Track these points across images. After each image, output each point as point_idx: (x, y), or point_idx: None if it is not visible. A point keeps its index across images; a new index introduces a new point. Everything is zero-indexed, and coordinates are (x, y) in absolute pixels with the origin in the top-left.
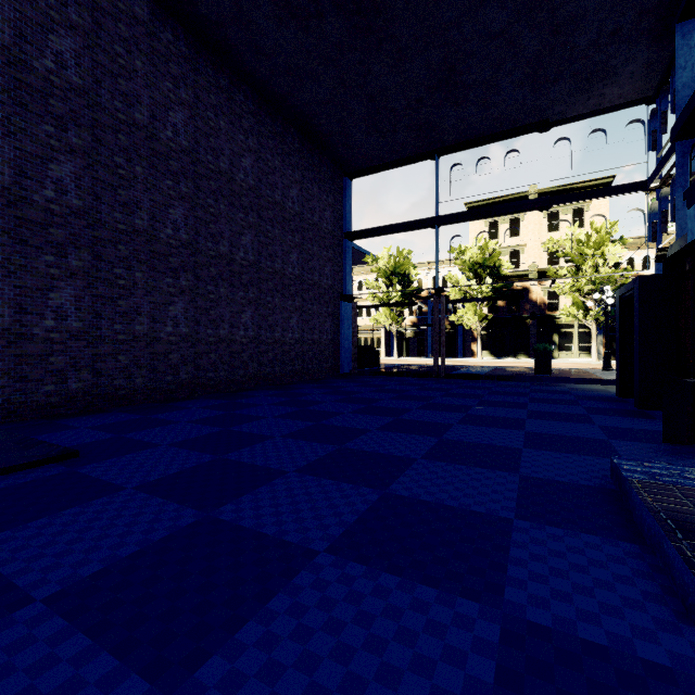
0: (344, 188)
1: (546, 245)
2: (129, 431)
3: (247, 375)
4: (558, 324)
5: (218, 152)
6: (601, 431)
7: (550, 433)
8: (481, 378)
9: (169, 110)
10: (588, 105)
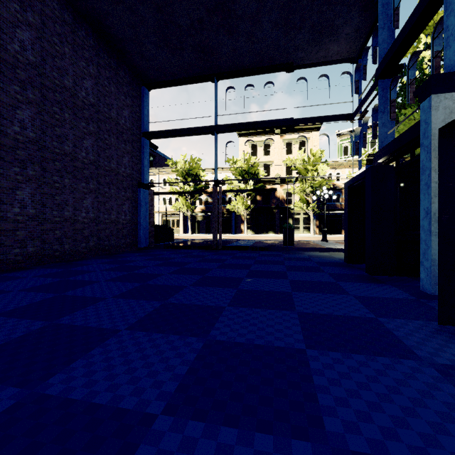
0: (142, 95)
1: (286, 162)
2: None
3: (24, 253)
4: (292, 212)
5: None
6: (361, 305)
7: (321, 313)
8: (248, 249)
9: None
10: (318, 56)
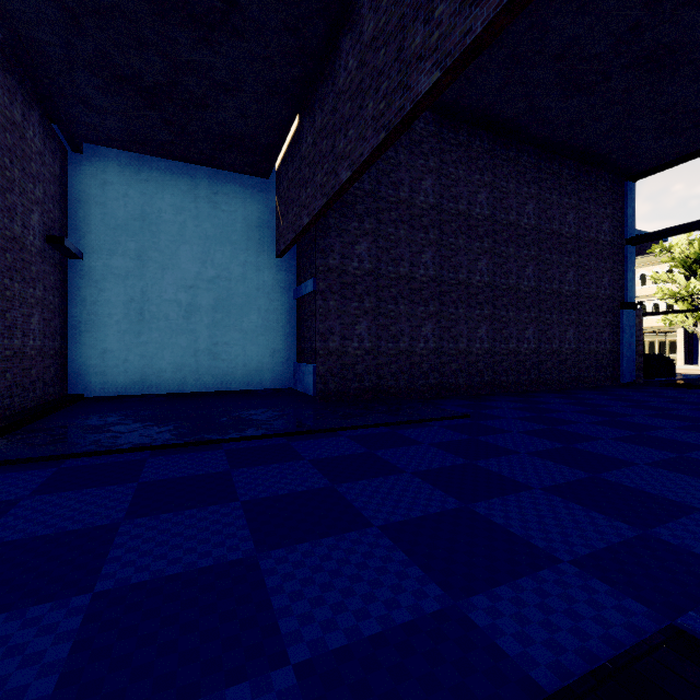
0: (625, 193)
1: None
2: (479, 409)
3: (529, 379)
4: None
5: (508, 209)
6: None
7: None
8: None
9: (478, 194)
10: None
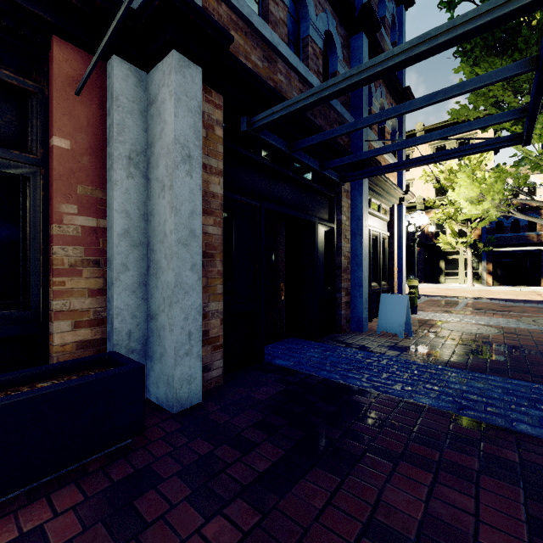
0: None
1: (420, 178)
2: None
3: None
4: (444, 251)
5: None
6: None
7: None
8: None
9: None
10: None
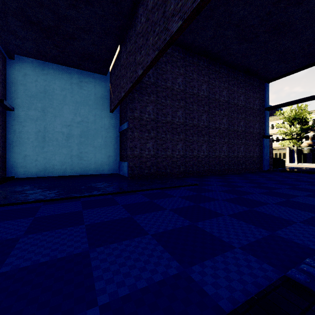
0: (265, 88)
1: None
2: (202, 182)
3: (224, 169)
4: None
5: (215, 93)
6: None
7: None
8: None
9: (202, 85)
10: None
